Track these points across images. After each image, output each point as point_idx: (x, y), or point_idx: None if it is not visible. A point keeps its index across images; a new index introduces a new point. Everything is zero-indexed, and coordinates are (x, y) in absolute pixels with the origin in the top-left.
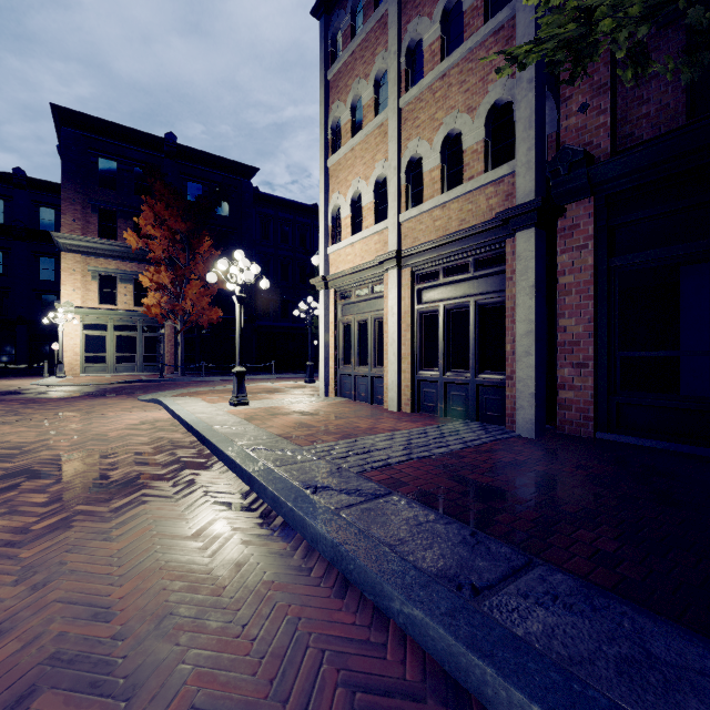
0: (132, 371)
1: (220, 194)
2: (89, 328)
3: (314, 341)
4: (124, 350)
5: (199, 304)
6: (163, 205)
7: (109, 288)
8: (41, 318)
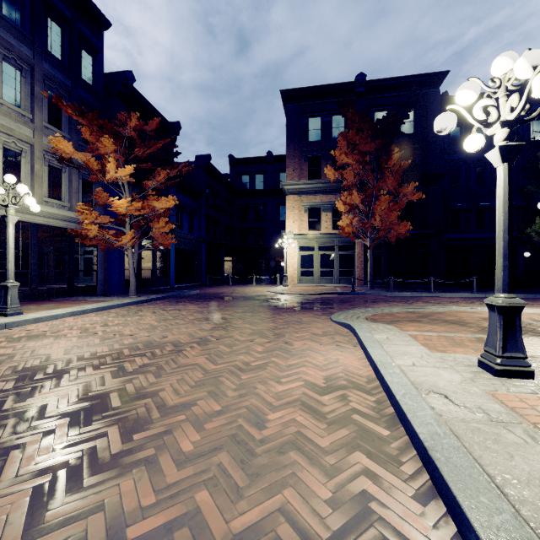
0: (331, 282)
1: (408, 104)
2: (302, 250)
3: (524, 252)
4: (325, 265)
5: (387, 219)
6: (354, 131)
7: (315, 218)
8: (280, 246)
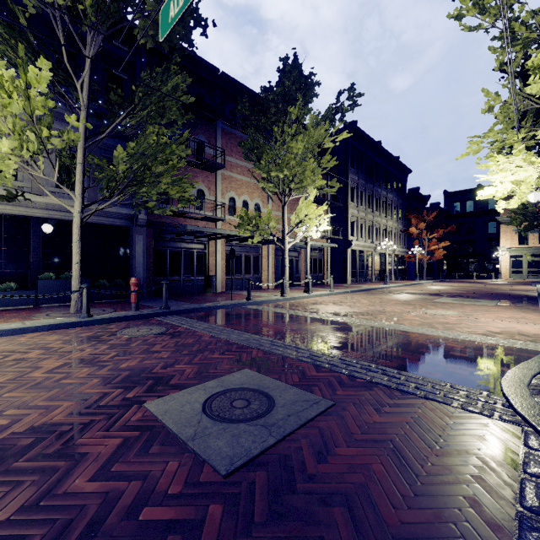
0: (537, 278)
1: None
2: (513, 257)
3: None
4: (532, 267)
5: None
6: None
7: (523, 237)
8: (489, 252)
